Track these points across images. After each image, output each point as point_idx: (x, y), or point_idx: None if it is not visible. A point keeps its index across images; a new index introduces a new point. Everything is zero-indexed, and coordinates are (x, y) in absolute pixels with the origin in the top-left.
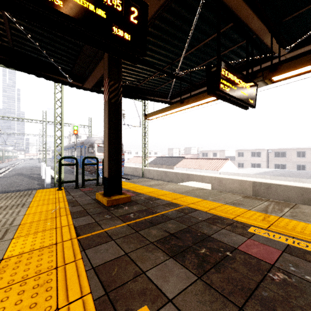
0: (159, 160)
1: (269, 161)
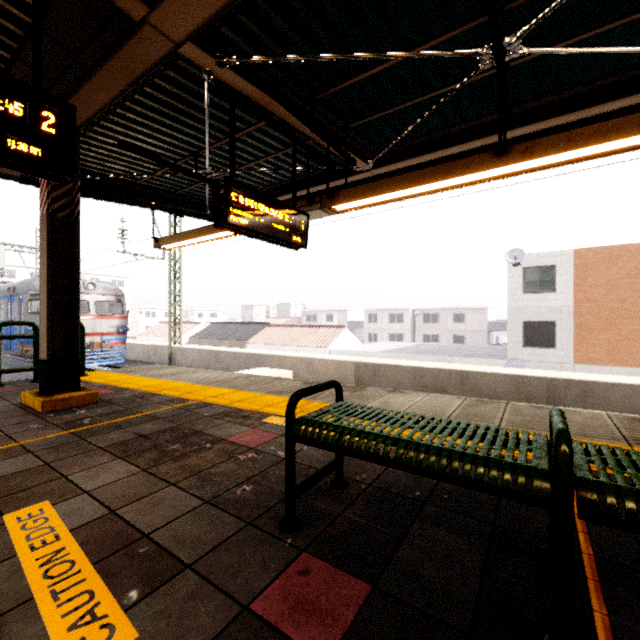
0: (217, 330)
1: (416, 330)
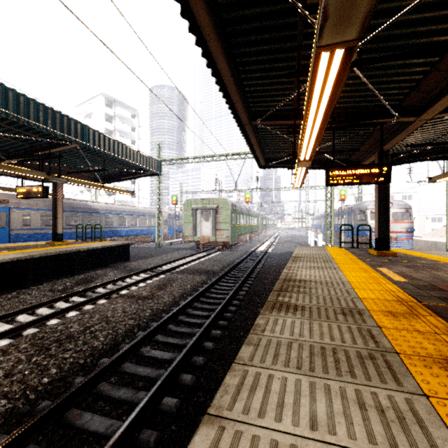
0: None
1: None
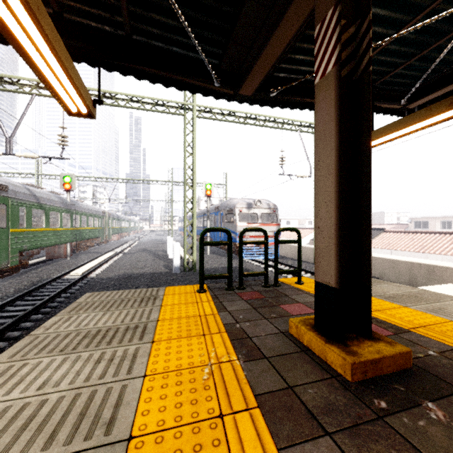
0: None
1: None
